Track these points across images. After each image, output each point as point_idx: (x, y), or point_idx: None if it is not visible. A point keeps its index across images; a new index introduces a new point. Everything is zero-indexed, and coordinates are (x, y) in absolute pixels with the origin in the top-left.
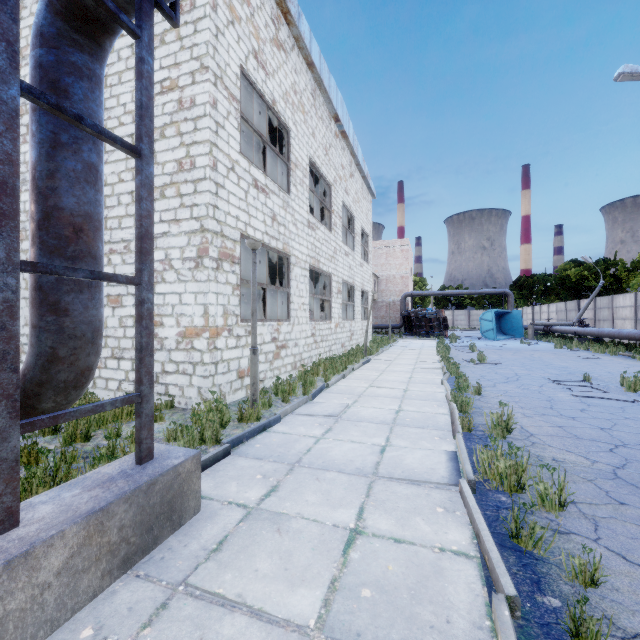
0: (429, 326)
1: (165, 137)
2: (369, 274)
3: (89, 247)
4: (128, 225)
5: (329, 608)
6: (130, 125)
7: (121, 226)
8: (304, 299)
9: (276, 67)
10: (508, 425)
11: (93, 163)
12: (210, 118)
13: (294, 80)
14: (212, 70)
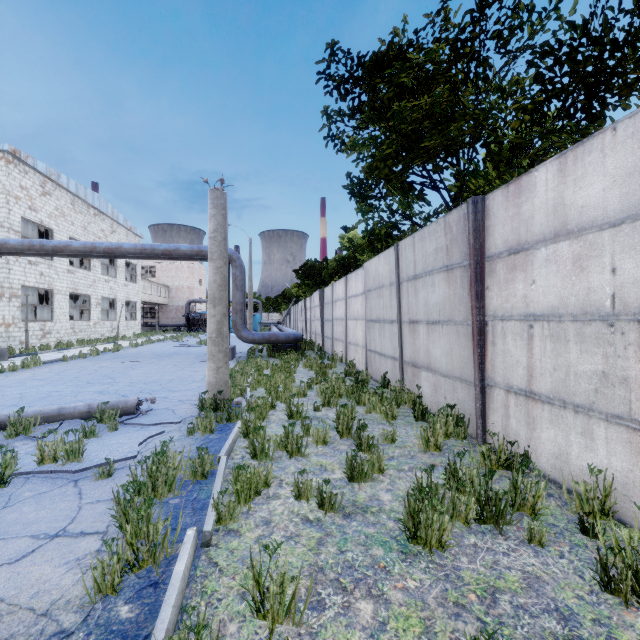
0: (198, 324)
1: None
2: (137, 290)
3: None
4: None
5: None
6: None
7: None
8: (65, 310)
9: (43, 205)
10: (118, 350)
11: None
12: None
13: (57, 204)
14: (7, 227)
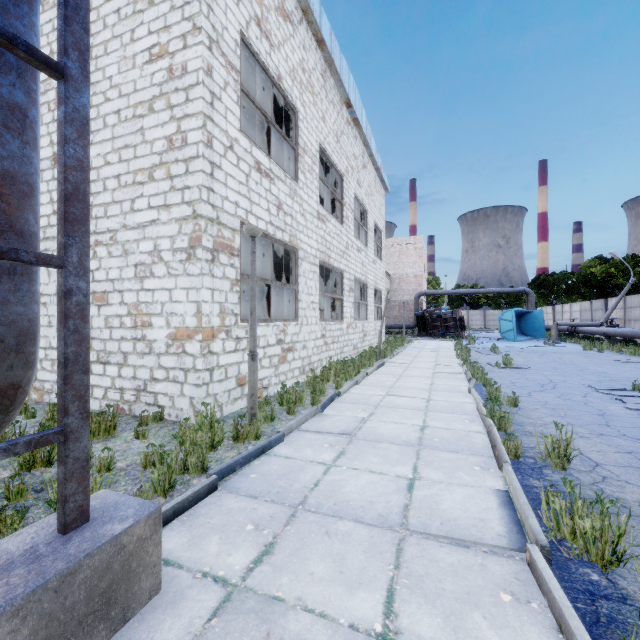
0: (444, 326)
1: (154, 111)
2: (382, 272)
3: (10, 219)
4: (114, 213)
5: None
6: (116, 100)
7: (107, 214)
8: (313, 297)
9: (282, 39)
10: (567, 452)
11: (18, 104)
12: (203, 87)
13: (302, 57)
14: (206, 31)
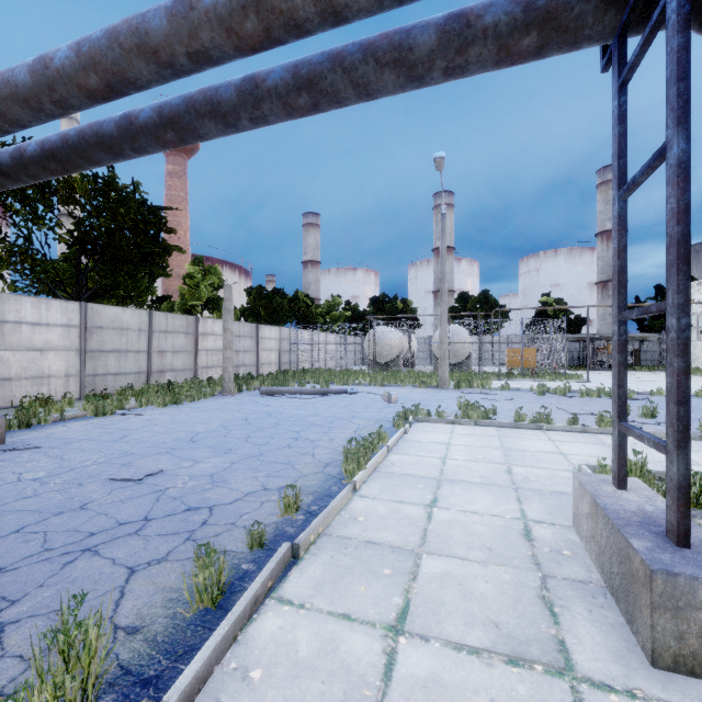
0: None
1: None
2: None
3: None
4: None
5: (415, 562)
6: None
7: None
8: None
9: None
10: None
11: None
12: None
13: None
14: None
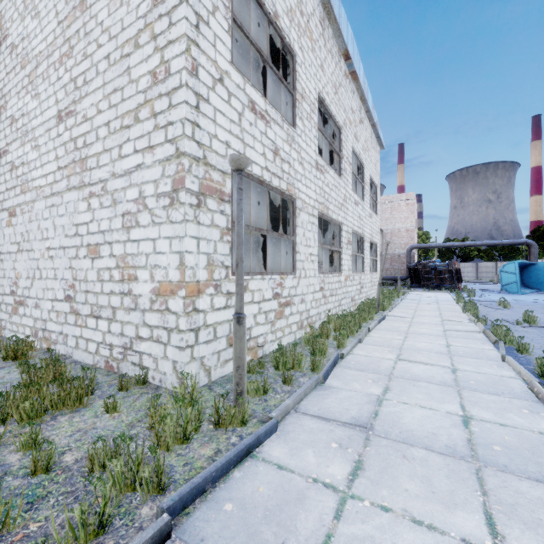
0: (439, 278)
1: (139, 46)
2: (377, 226)
3: None
4: (105, 162)
5: None
6: (106, 44)
7: (99, 164)
8: (312, 249)
9: None
10: None
11: None
12: (187, 5)
13: None
14: None
